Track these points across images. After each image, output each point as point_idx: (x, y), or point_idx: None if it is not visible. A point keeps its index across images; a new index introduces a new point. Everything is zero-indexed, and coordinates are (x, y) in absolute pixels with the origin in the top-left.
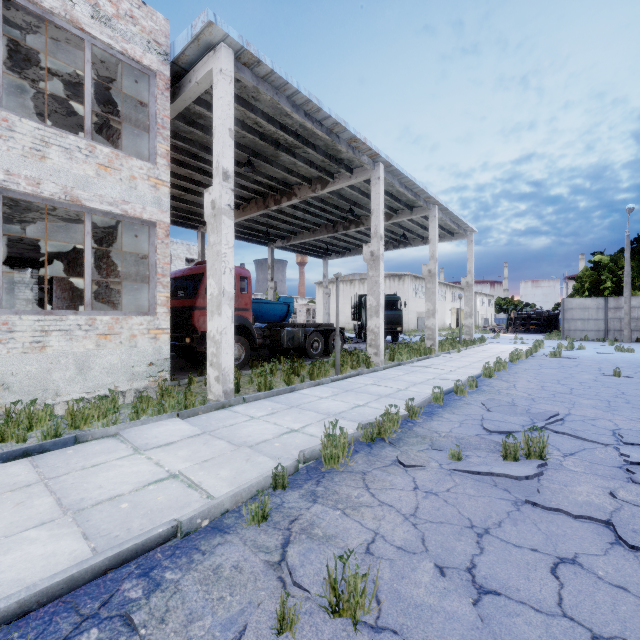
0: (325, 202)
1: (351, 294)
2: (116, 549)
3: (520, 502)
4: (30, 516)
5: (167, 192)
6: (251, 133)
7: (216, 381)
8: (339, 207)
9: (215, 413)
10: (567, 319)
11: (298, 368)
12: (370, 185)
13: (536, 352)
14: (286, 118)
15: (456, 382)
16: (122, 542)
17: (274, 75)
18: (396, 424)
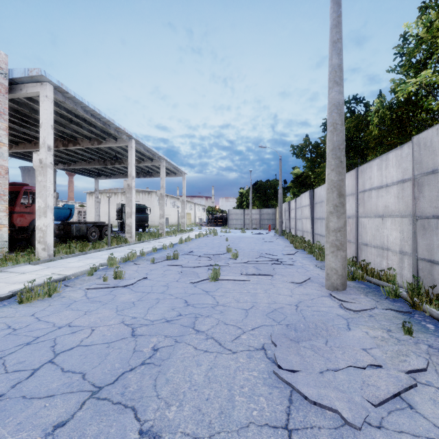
0: (99, 149)
1: (115, 202)
2: (52, 279)
3: (165, 266)
4: (1, 285)
5: (6, 149)
6: (55, 114)
7: (43, 250)
8: (108, 152)
9: (48, 263)
10: (230, 219)
11: (86, 245)
12: (128, 147)
13: (210, 234)
14: (79, 112)
15: (163, 244)
16: (52, 279)
17: (75, 98)
18: (135, 256)
